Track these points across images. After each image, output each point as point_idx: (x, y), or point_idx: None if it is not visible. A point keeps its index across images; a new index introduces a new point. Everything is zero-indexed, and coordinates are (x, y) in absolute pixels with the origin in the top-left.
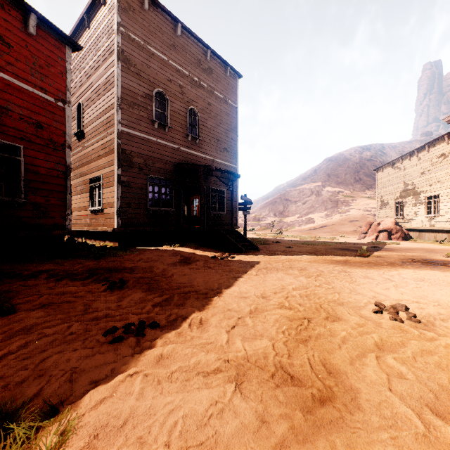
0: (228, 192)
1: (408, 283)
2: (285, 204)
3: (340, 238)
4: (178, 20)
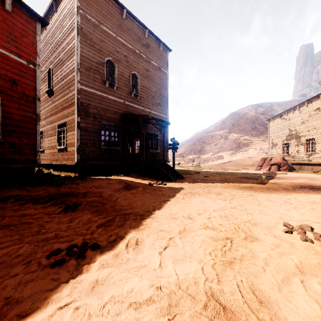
0: (161, 135)
1: (304, 205)
2: (202, 145)
3: (243, 170)
4: (123, 7)
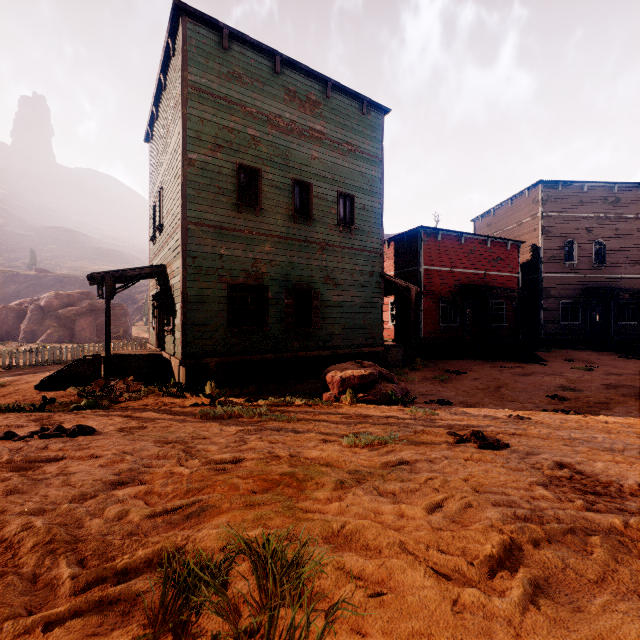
0: None
1: None
2: None
3: None
4: (584, 182)
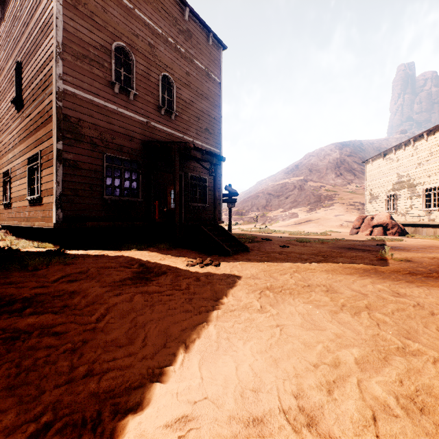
0: (211, 181)
1: None
2: (267, 198)
3: (331, 234)
4: None
